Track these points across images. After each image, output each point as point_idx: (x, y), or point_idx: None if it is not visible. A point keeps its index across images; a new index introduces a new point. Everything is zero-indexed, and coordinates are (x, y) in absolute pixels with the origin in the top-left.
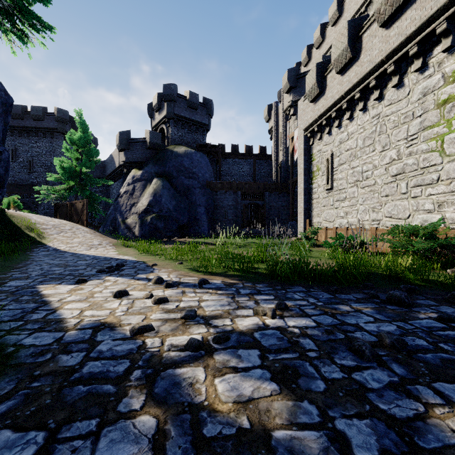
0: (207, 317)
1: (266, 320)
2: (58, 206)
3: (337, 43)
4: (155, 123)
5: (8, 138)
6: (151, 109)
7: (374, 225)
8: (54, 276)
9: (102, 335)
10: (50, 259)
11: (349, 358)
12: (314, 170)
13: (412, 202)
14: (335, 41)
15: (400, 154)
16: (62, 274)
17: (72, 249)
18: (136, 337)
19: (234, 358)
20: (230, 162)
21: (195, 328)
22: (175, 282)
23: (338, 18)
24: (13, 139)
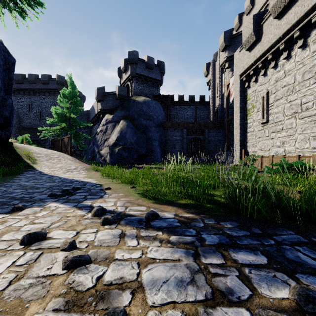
0: None
1: None
2: (54, 141)
3: None
4: (122, 81)
5: (26, 97)
6: (120, 71)
7: (315, 153)
8: (1, 201)
9: None
10: (26, 181)
11: None
12: (249, 108)
13: None
14: None
15: None
16: (12, 198)
17: (52, 172)
18: None
19: None
20: (177, 108)
21: None
22: (119, 214)
23: None
24: (30, 97)
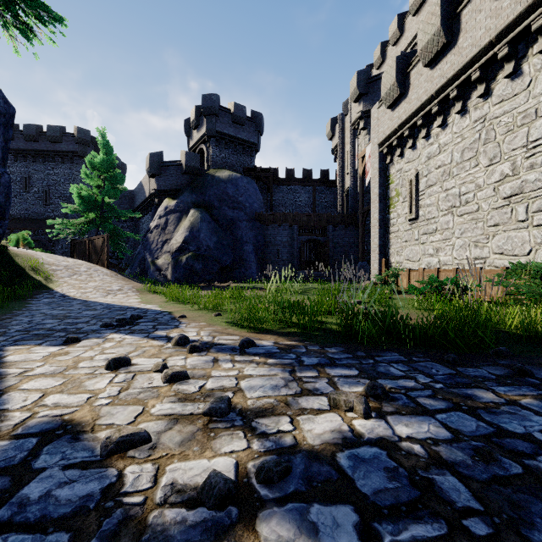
0: (248, 412)
1: (355, 422)
2: (75, 243)
3: (425, 26)
4: (193, 143)
5: (20, 165)
6: (188, 126)
7: (477, 265)
8: (39, 333)
9: (48, 454)
10: (50, 308)
11: None
12: (392, 195)
13: (535, 233)
14: (423, 24)
15: (516, 168)
16: (52, 330)
17: (84, 295)
18: (111, 460)
19: (303, 536)
20: (284, 190)
21: (224, 439)
22: (206, 343)
23: (420, 5)
24: (27, 165)
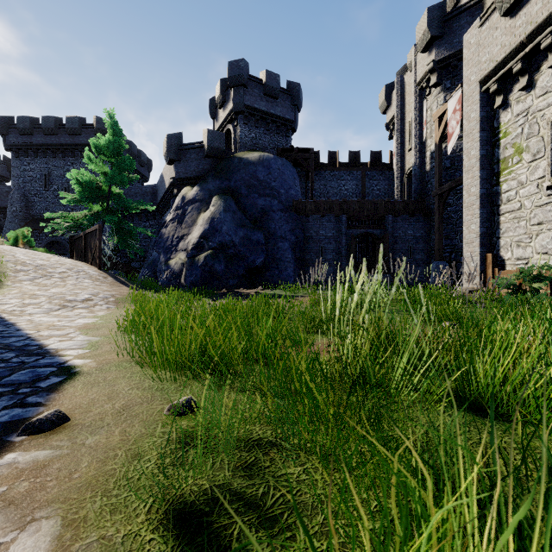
0: None
1: None
2: (75, 240)
3: None
4: (218, 125)
5: (40, 161)
6: (213, 106)
7: None
8: None
9: None
10: None
11: None
12: (506, 155)
13: None
14: None
15: None
16: None
17: (19, 309)
18: None
19: None
20: (327, 176)
21: None
22: None
23: None
24: (47, 162)
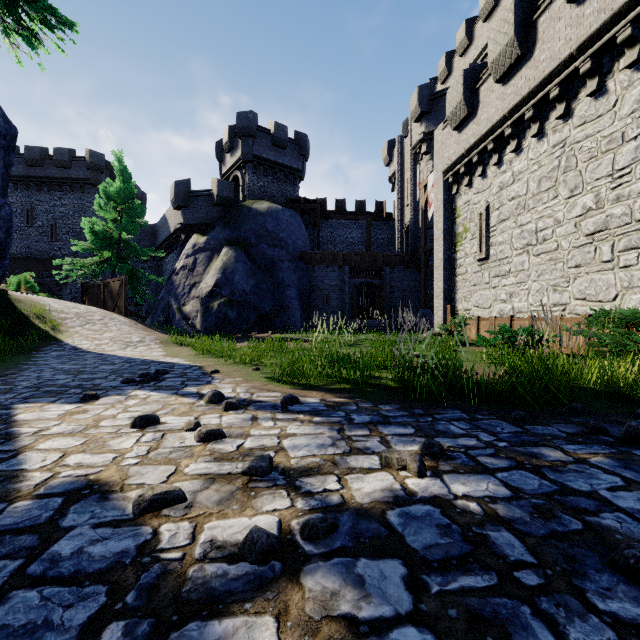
0: (292, 471)
1: (408, 481)
2: (87, 287)
3: (497, 36)
4: (226, 169)
5: (21, 194)
6: (220, 149)
7: (556, 312)
8: (51, 389)
9: (76, 513)
10: (61, 363)
11: (622, 594)
12: (459, 231)
13: (622, 275)
14: (494, 33)
15: (601, 200)
16: (65, 386)
17: (99, 347)
18: (144, 518)
19: (349, 587)
20: (334, 224)
21: (266, 498)
22: (244, 400)
23: (492, 9)
24: (29, 195)
